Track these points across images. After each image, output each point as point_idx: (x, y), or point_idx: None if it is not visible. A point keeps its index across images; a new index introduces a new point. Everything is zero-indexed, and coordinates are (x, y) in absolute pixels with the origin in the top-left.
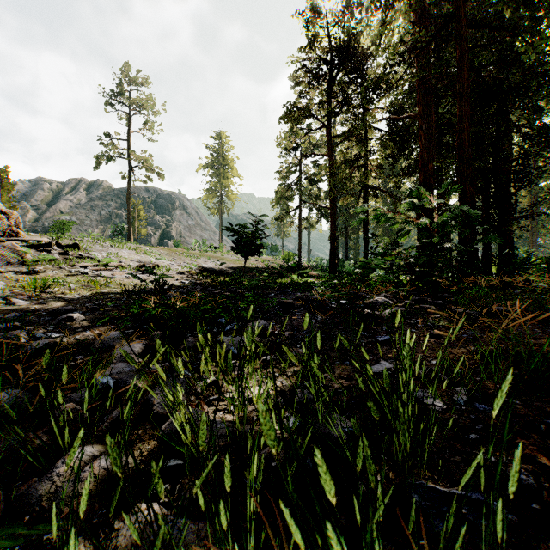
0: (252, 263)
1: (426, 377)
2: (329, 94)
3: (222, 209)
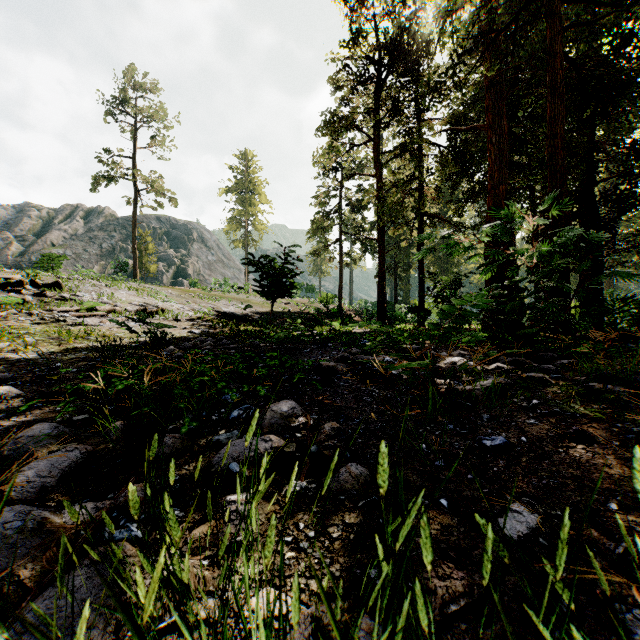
0: (283, 306)
1: (637, 569)
2: (377, 100)
3: (248, 242)
